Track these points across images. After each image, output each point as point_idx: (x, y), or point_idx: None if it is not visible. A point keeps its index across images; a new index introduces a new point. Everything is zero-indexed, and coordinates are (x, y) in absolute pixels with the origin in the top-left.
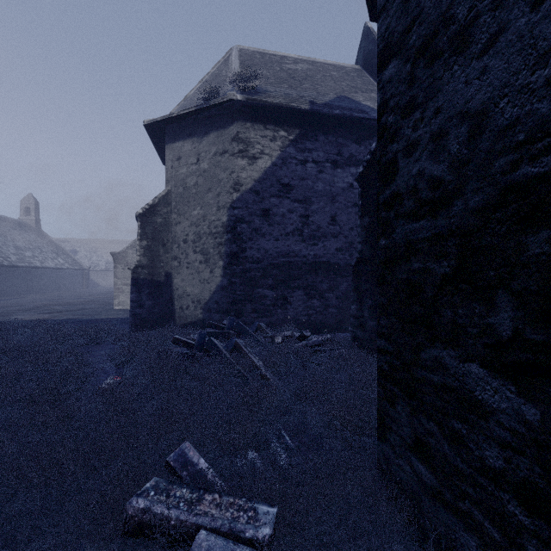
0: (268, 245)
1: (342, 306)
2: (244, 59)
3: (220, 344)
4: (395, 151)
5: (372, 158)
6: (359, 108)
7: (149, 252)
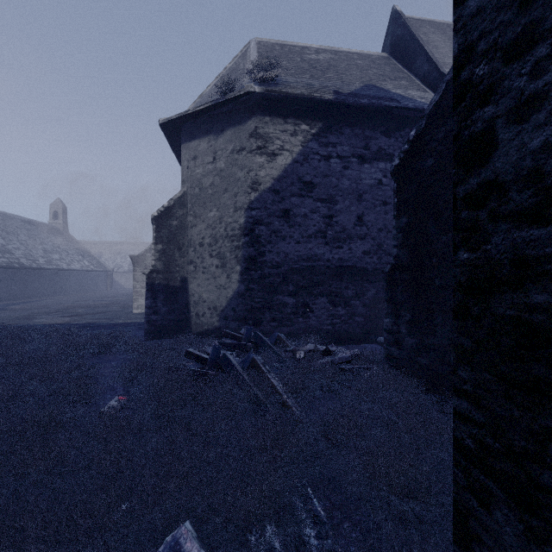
0: (288, 249)
1: (369, 315)
2: (262, 51)
3: (236, 359)
4: (490, 116)
5: (411, 148)
6: (389, 97)
7: (164, 256)
